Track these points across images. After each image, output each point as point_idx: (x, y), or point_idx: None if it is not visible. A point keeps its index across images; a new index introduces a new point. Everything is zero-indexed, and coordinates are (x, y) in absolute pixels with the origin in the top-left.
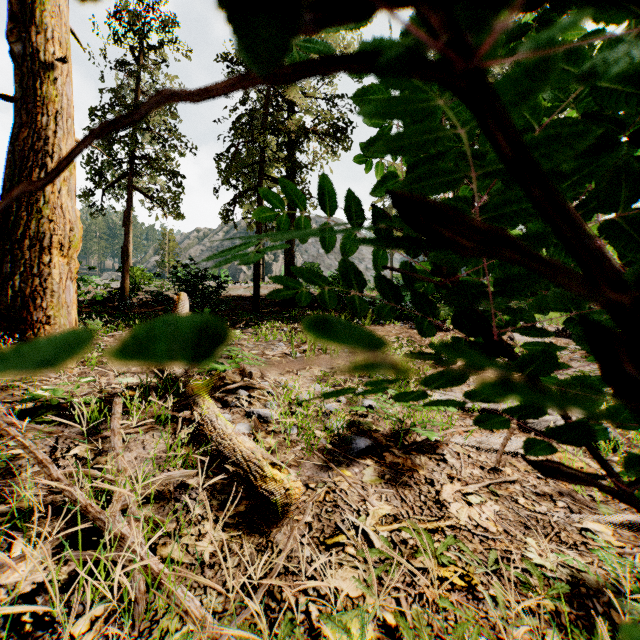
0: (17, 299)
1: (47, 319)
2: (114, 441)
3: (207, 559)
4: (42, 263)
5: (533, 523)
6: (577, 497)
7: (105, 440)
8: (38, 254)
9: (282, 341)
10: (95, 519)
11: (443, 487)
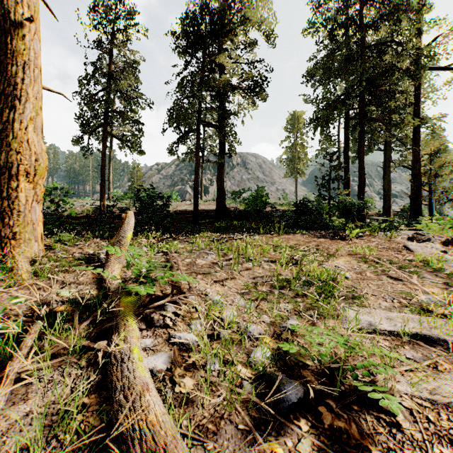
0: None
1: (13, 235)
2: None
3: None
4: (11, 188)
5: None
6: None
7: None
8: (7, 180)
9: (212, 249)
10: None
11: None
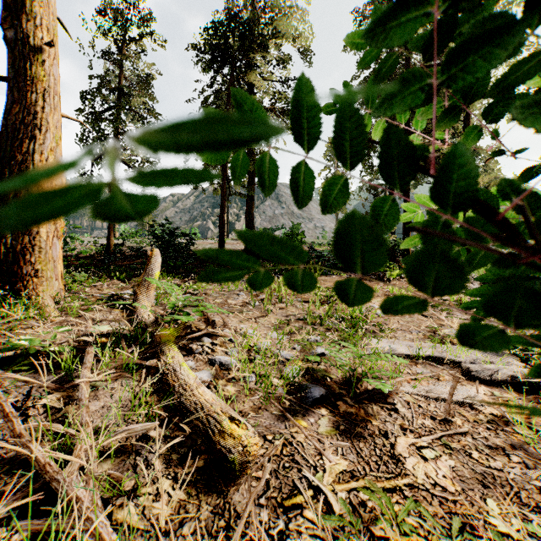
0: (9, 255)
1: (35, 272)
2: (82, 391)
3: (163, 524)
4: None
5: (490, 481)
6: (529, 450)
7: (76, 388)
8: None
9: (243, 291)
10: (51, 480)
11: (397, 440)
